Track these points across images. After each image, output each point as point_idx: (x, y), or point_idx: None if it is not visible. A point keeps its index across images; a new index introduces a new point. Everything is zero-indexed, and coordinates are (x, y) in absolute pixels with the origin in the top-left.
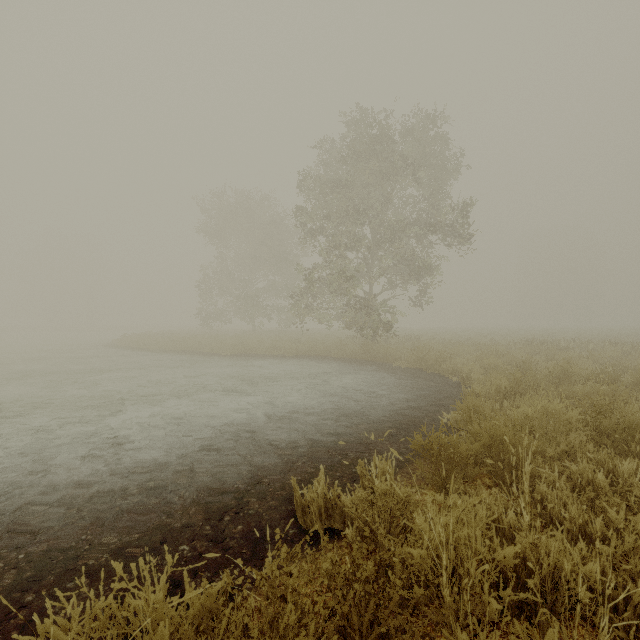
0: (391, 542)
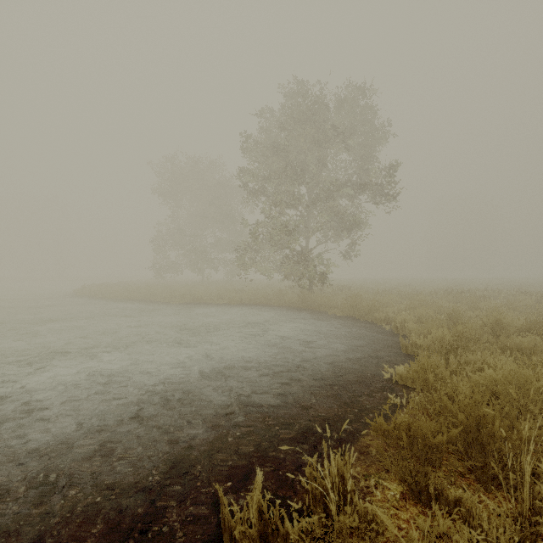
0: None
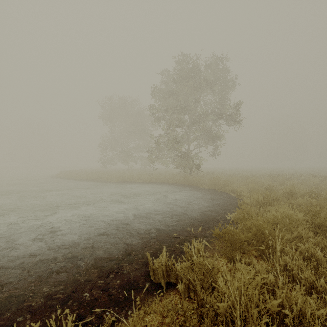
0: (204, 294)
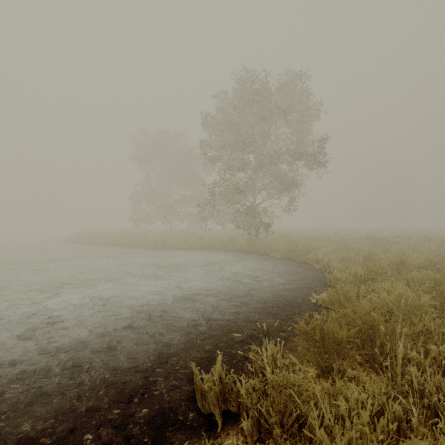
0: (287, 443)
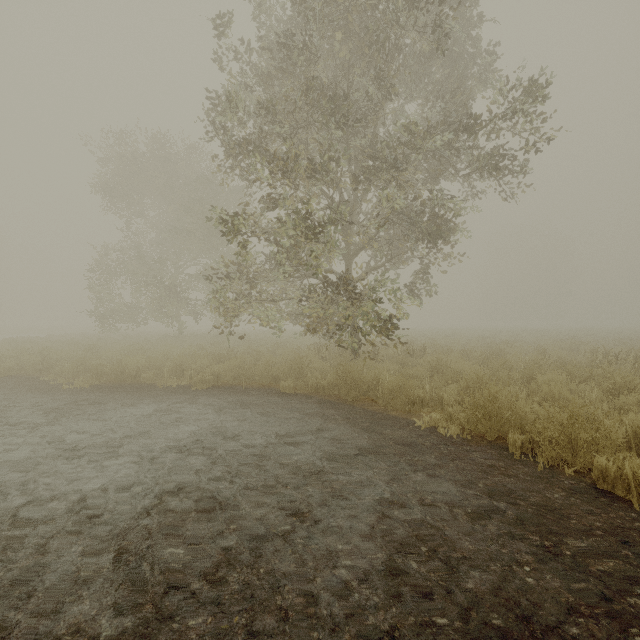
0: None
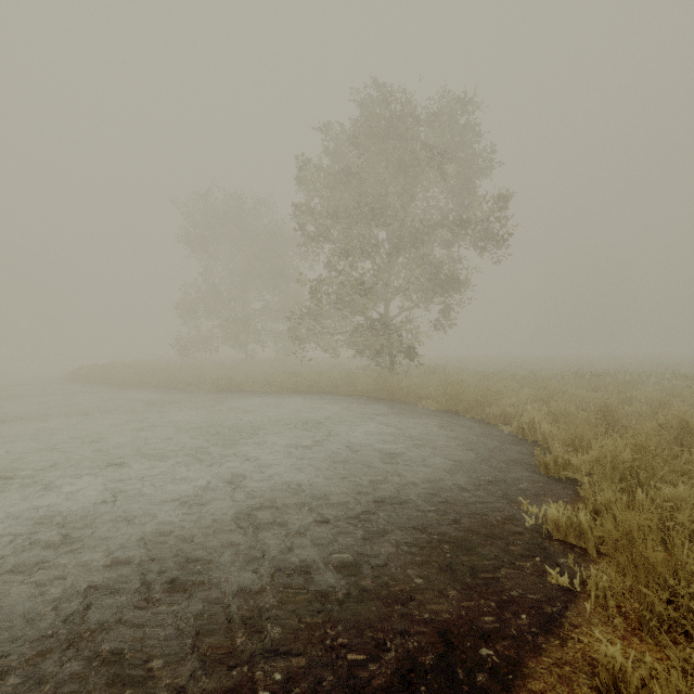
0: None
